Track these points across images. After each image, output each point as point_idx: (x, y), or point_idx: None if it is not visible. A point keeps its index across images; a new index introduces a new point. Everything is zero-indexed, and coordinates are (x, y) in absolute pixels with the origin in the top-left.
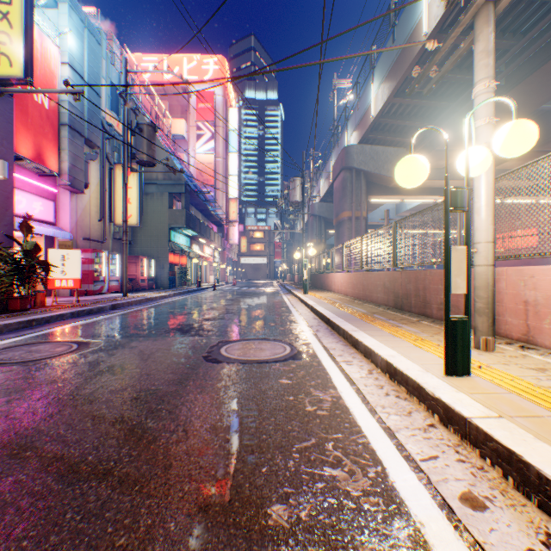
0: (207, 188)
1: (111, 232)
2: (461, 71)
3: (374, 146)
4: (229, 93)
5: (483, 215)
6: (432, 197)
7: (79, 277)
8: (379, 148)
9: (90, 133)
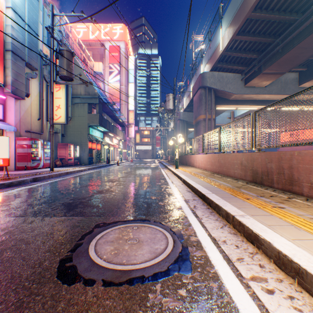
0: (116, 104)
1: (48, 127)
2: (286, 14)
3: (220, 73)
4: (129, 47)
5: None
6: (256, 106)
7: (7, 157)
8: (223, 74)
9: (30, 58)
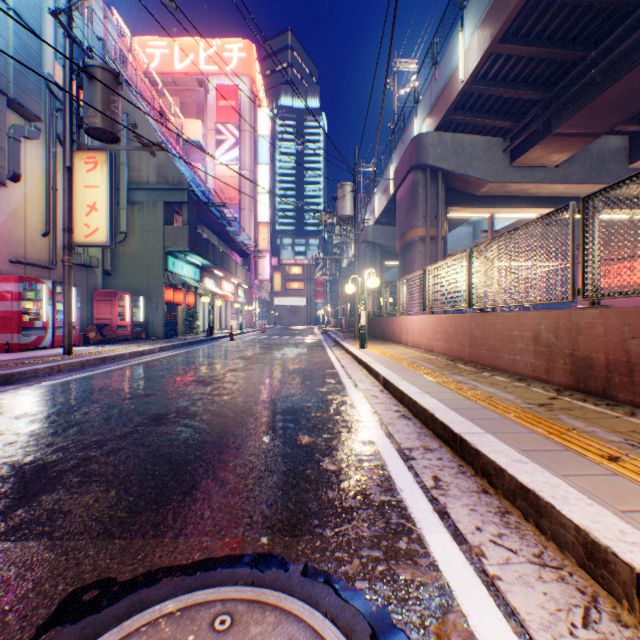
0: (230, 209)
1: None
2: None
3: (457, 135)
4: (258, 90)
5: None
6: (536, 210)
7: None
8: (464, 137)
9: (20, 91)
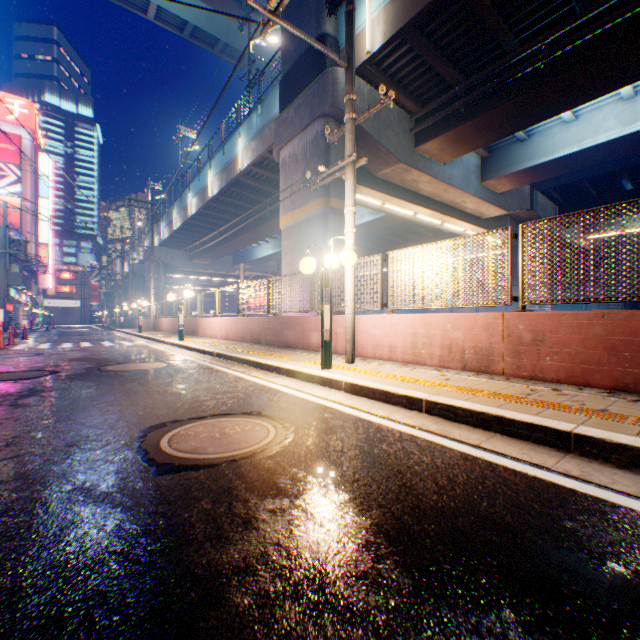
0: (13, 232)
1: None
2: (197, 237)
3: (169, 248)
4: (38, 134)
5: (153, 310)
6: (206, 277)
7: (4, 321)
8: (172, 250)
9: None
